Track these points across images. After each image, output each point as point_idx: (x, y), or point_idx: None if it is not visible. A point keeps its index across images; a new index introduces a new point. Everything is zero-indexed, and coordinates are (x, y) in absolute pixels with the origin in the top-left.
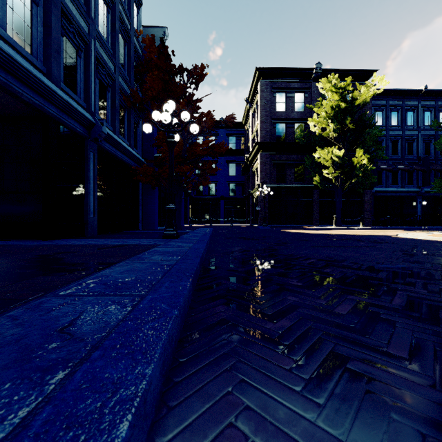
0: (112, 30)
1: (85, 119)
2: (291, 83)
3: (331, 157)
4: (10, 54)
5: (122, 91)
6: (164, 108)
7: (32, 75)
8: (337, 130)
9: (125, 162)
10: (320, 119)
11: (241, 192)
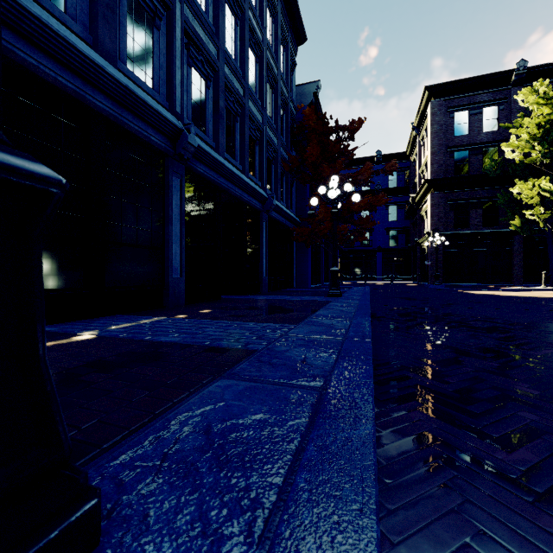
0: (275, 108)
1: (262, 197)
2: (477, 95)
3: (539, 191)
4: (231, 170)
5: (282, 159)
6: (330, 185)
7: (239, 178)
8: (548, 154)
9: (284, 225)
10: (520, 142)
11: (404, 241)
